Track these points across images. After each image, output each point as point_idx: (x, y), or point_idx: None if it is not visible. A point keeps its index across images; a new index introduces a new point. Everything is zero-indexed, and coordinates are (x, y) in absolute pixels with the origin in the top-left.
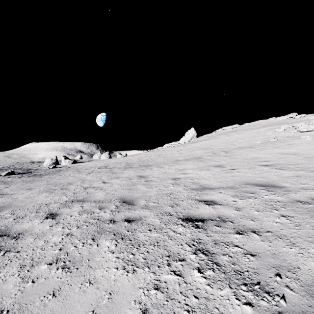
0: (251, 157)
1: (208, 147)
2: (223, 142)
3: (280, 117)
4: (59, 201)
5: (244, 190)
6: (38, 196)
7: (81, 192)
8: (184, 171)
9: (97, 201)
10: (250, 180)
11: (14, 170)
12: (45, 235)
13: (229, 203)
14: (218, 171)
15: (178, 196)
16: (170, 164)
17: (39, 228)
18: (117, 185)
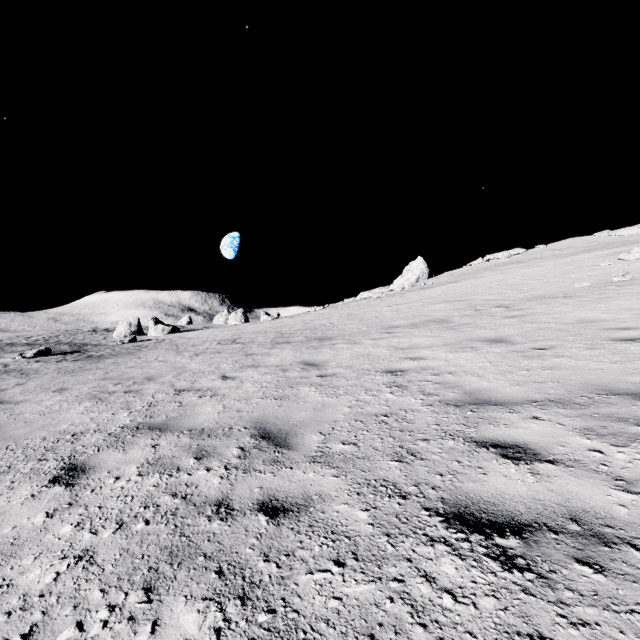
0: (578, 318)
1: (460, 297)
2: (494, 285)
3: (625, 229)
4: (107, 426)
5: (607, 411)
6: (67, 410)
7: (166, 402)
8: (413, 353)
9: (196, 430)
10: (612, 382)
11: (56, 346)
12: (18, 552)
13: (582, 459)
14: (501, 353)
15: (411, 425)
16: (375, 335)
17: (16, 522)
18: (254, 384)
